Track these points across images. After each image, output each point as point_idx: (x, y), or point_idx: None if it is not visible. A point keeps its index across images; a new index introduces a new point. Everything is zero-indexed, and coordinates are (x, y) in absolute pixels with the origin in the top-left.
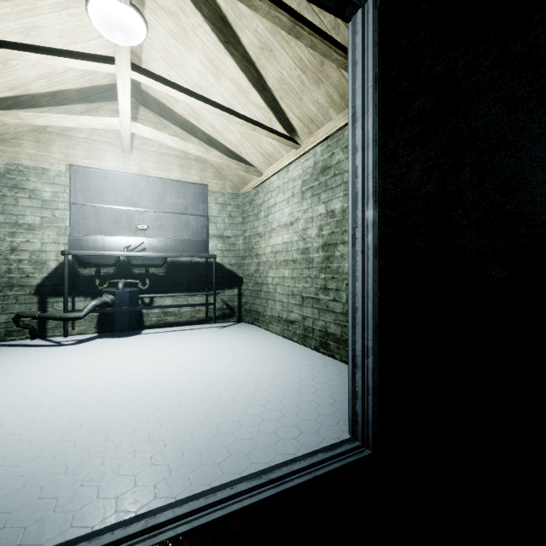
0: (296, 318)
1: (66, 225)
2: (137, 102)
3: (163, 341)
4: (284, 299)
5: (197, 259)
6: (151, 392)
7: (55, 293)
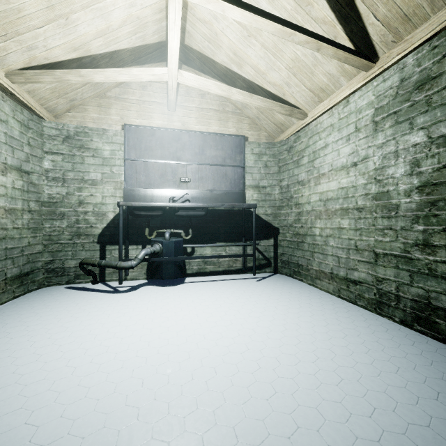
0: (363, 278)
1: (121, 180)
2: (180, 62)
3: (207, 294)
4: (341, 254)
5: (234, 210)
6: (215, 385)
7: (112, 242)
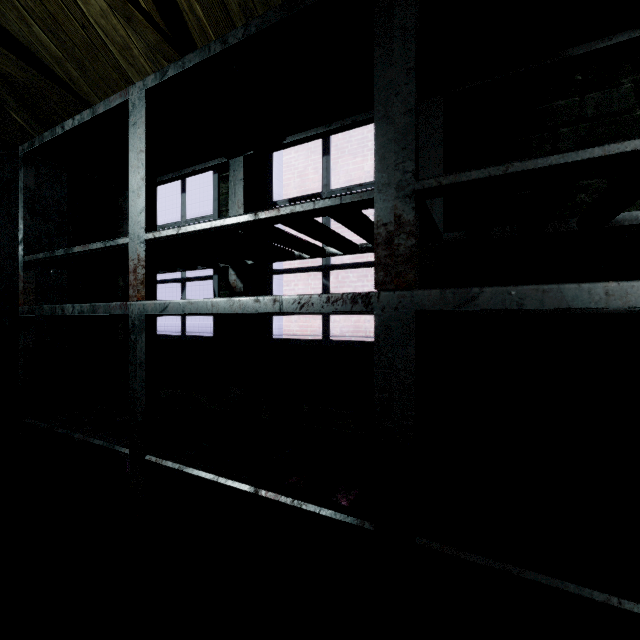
0: None
1: None
2: None
3: None
4: None
5: None
6: None
7: None
